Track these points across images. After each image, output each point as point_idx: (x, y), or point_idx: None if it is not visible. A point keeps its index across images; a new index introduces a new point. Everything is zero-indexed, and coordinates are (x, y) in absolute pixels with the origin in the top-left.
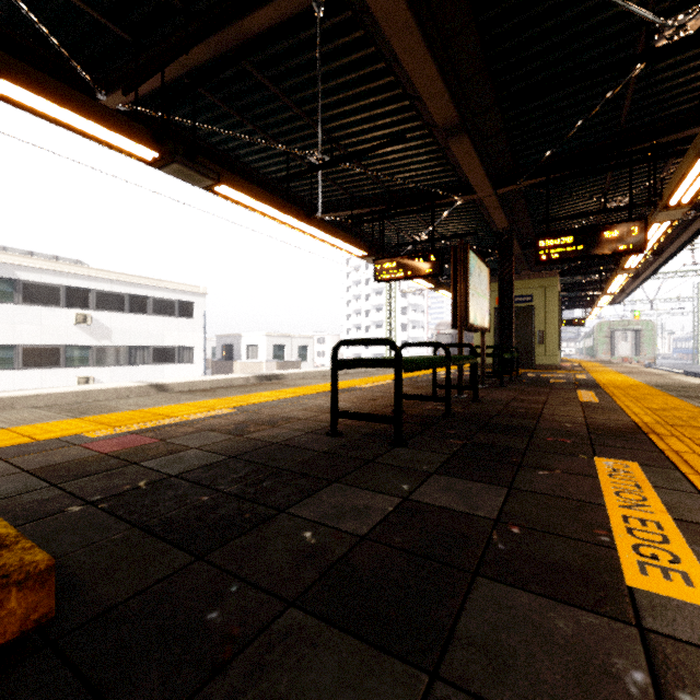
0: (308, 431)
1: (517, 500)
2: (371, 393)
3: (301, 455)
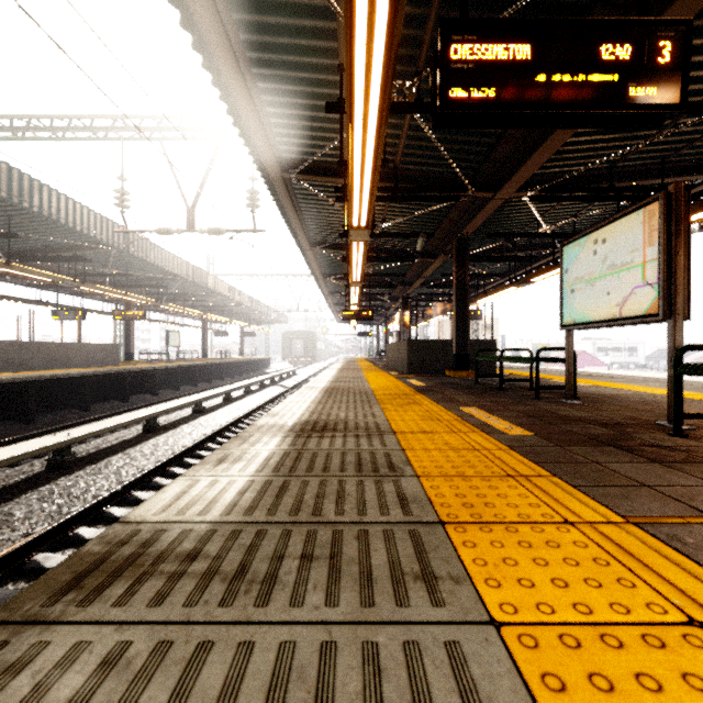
0: (513, 384)
1: (432, 382)
2: (649, 400)
3: (486, 382)
